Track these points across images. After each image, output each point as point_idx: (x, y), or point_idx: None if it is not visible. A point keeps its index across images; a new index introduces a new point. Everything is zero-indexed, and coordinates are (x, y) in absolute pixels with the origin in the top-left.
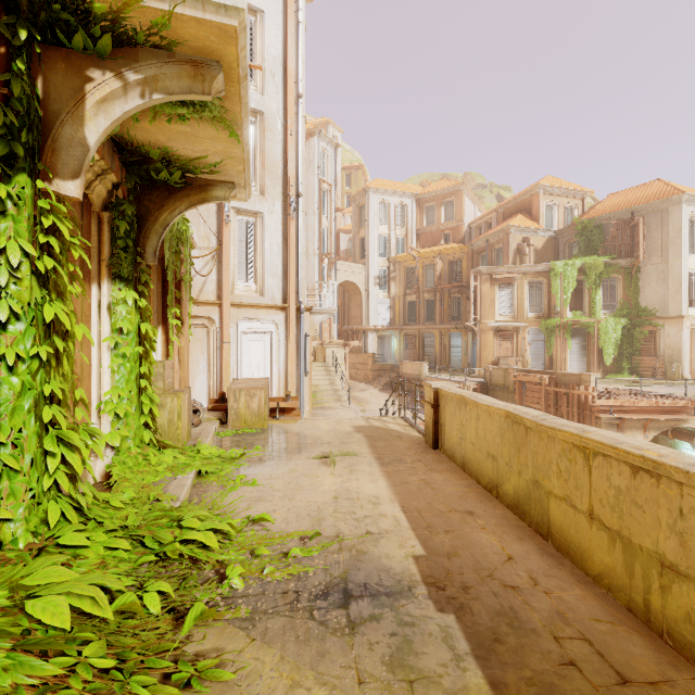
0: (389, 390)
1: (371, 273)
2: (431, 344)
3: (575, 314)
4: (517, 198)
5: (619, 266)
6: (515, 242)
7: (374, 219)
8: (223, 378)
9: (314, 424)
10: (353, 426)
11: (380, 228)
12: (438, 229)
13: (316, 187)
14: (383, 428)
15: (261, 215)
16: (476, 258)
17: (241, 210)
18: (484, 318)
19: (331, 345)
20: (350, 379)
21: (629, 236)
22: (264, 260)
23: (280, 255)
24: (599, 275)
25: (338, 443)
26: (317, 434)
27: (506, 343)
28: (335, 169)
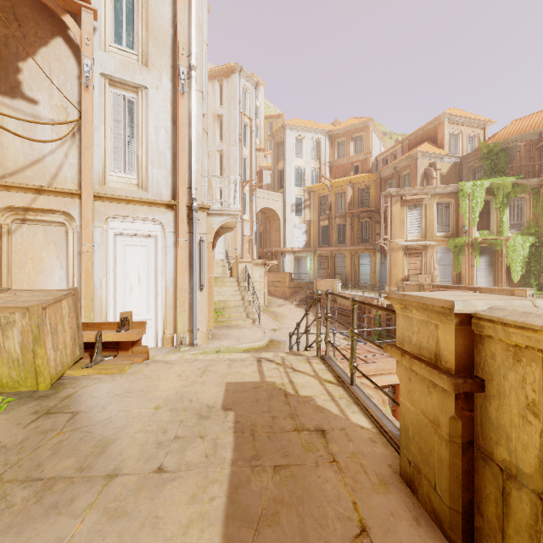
0: (304, 305)
1: (289, 200)
2: (342, 264)
3: (482, 233)
4: (422, 128)
5: (527, 186)
6: (422, 167)
7: (291, 153)
8: (82, 292)
9: (155, 375)
10: (226, 383)
11: (296, 161)
12: (348, 162)
13: (237, 119)
14: (286, 391)
15: (143, 90)
16: (383, 185)
17: (115, 79)
18: (394, 238)
19: (244, 260)
20: (269, 295)
21: (536, 156)
22: (147, 145)
23: (169, 142)
24: (507, 195)
25: (136, 479)
26: (122, 421)
27: (415, 261)
28: (255, 105)
